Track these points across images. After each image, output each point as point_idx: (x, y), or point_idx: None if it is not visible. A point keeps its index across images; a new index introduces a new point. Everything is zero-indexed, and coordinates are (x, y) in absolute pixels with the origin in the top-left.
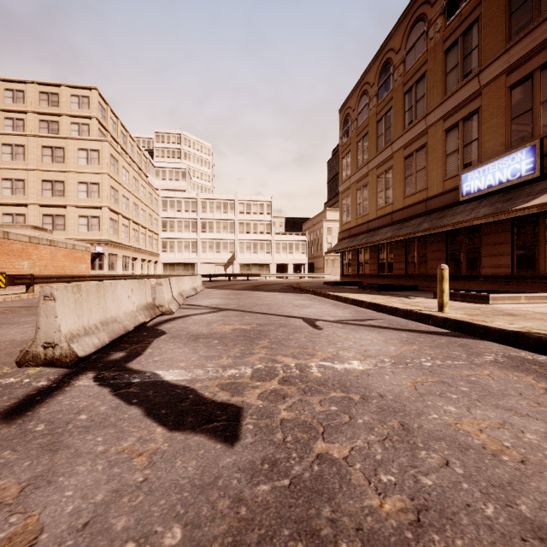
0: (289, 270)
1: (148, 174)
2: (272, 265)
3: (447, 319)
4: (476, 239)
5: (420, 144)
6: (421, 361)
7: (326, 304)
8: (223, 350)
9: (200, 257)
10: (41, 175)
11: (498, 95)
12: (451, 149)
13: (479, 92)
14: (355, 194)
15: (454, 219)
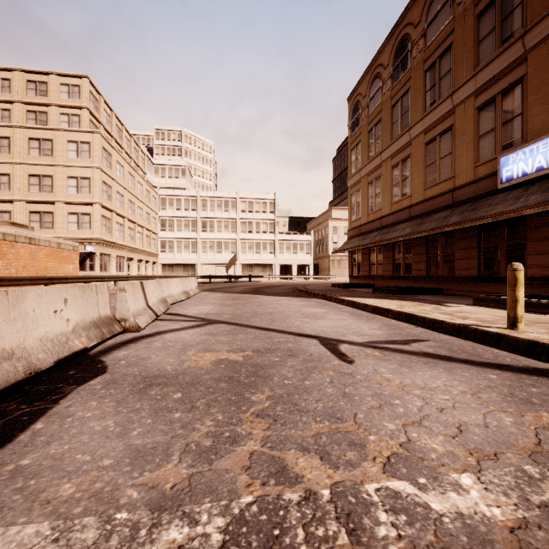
0: (293, 271)
1: (146, 171)
2: (275, 266)
3: (535, 343)
4: (519, 234)
5: (444, 127)
6: None
7: (343, 313)
8: (180, 427)
9: (200, 258)
10: (28, 169)
11: None
12: (486, 128)
13: (523, 58)
14: (366, 188)
15: (493, 209)
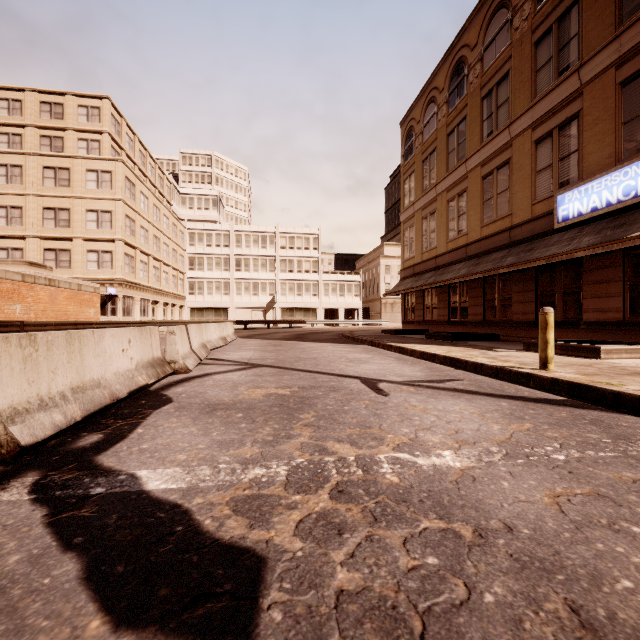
0: (340, 316)
1: (172, 202)
2: (319, 310)
3: (556, 380)
4: (575, 277)
5: (502, 160)
6: (548, 452)
7: (388, 358)
8: (248, 431)
9: (234, 301)
10: (42, 202)
11: (605, 94)
12: (543, 164)
13: (579, 92)
14: (420, 223)
15: (548, 251)
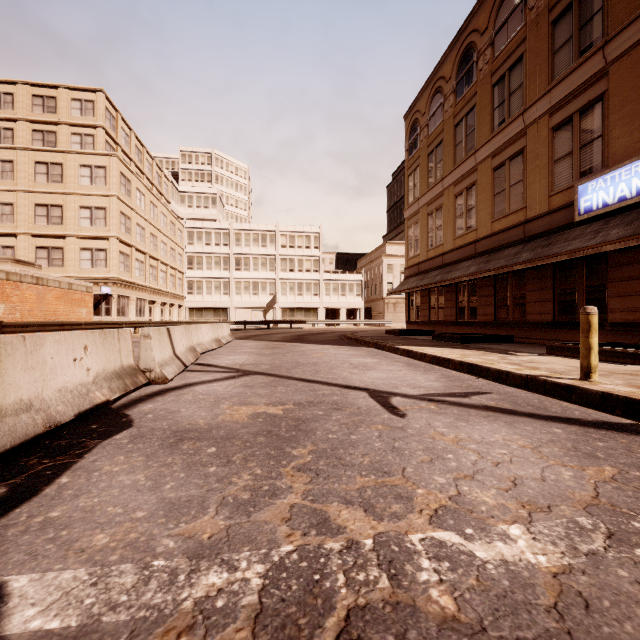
0: (341, 316)
1: (171, 200)
2: (320, 310)
3: (609, 395)
4: (599, 273)
5: (515, 150)
6: None
7: (396, 364)
8: (216, 481)
9: (233, 300)
10: (34, 198)
11: (635, 72)
12: (561, 152)
13: (603, 72)
14: (425, 220)
15: (569, 245)
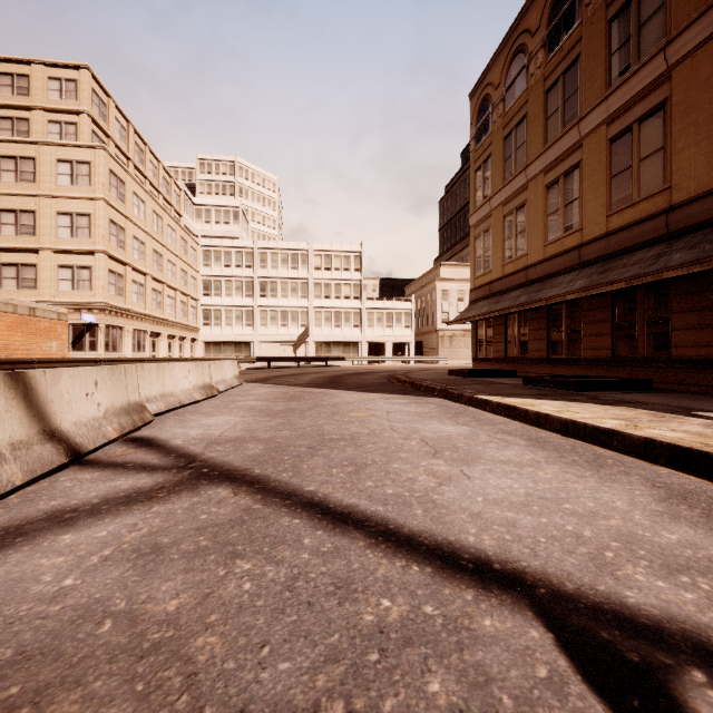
0: (387, 352)
1: (184, 214)
2: (362, 344)
3: None
4: None
5: (649, 106)
6: None
7: (512, 441)
8: None
9: (258, 333)
10: None
11: None
12: None
13: None
14: (499, 225)
15: None
